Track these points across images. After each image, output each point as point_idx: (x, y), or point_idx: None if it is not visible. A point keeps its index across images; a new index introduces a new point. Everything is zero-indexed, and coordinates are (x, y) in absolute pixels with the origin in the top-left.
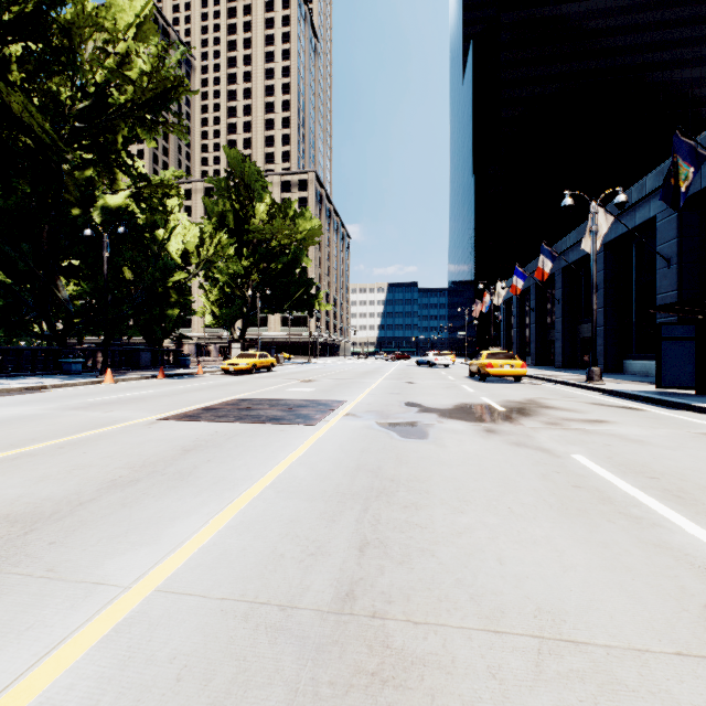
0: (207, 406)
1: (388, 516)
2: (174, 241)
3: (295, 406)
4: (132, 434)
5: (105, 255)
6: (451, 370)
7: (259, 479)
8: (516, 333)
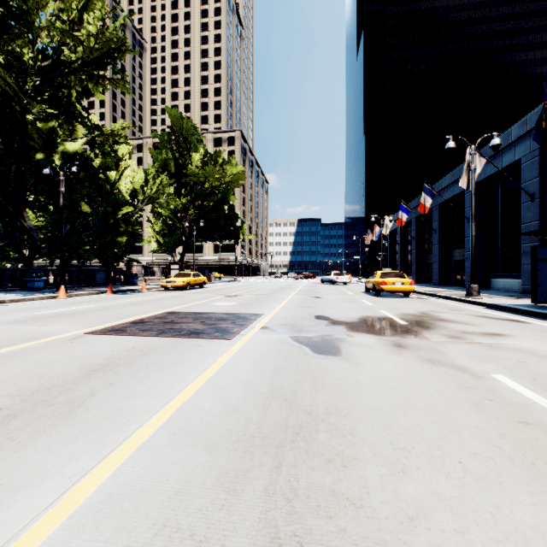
0: (137, 319)
1: (308, 481)
2: (124, 181)
3: (216, 319)
4: (50, 350)
5: (61, 190)
6: (349, 286)
7: (157, 412)
8: (400, 257)
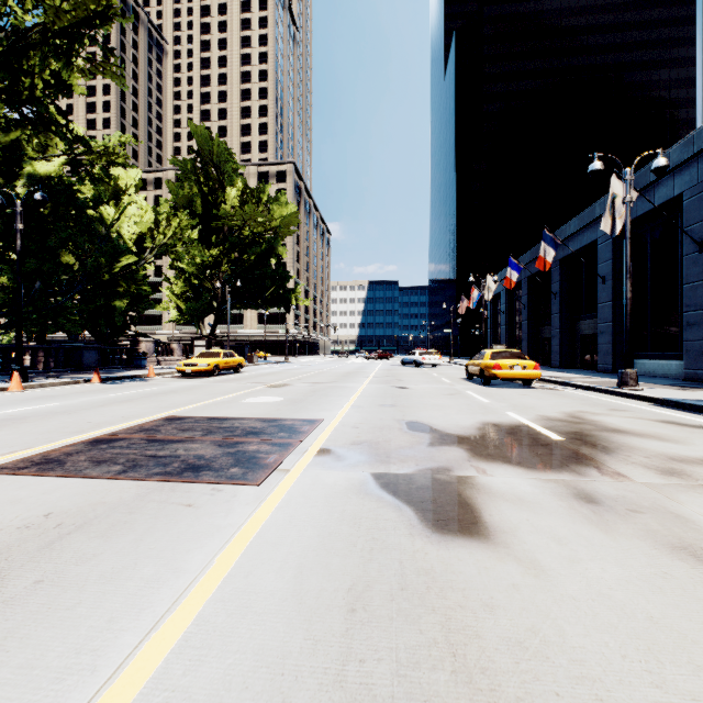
0: (104, 434)
1: None
2: (126, 222)
3: (242, 433)
4: None
5: (17, 227)
6: (441, 370)
7: None
8: (505, 331)
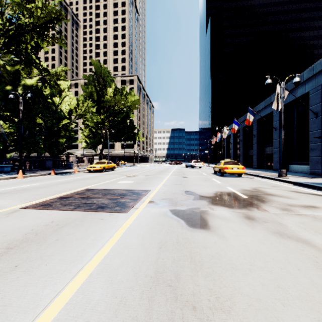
0: (63, 195)
1: None
2: (64, 104)
3: (118, 195)
4: None
5: (20, 108)
6: (203, 169)
7: (44, 309)
8: (233, 152)
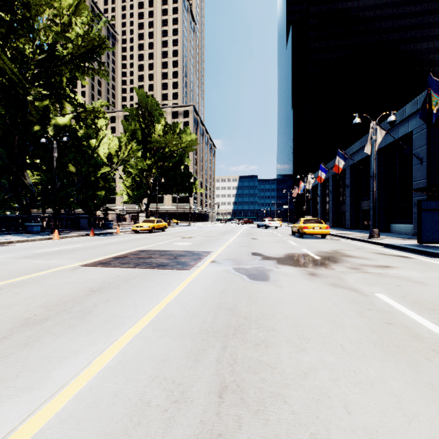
0: (117, 255)
1: (243, 355)
2: (102, 147)
3: (177, 255)
4: (58, 277)
5: (54, 155)
6: (280, 230)
7: (142, 317)
8: (320, 207)
